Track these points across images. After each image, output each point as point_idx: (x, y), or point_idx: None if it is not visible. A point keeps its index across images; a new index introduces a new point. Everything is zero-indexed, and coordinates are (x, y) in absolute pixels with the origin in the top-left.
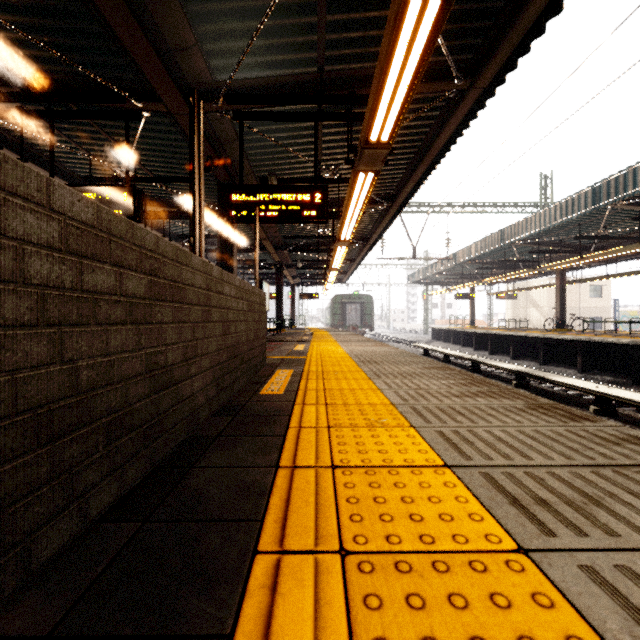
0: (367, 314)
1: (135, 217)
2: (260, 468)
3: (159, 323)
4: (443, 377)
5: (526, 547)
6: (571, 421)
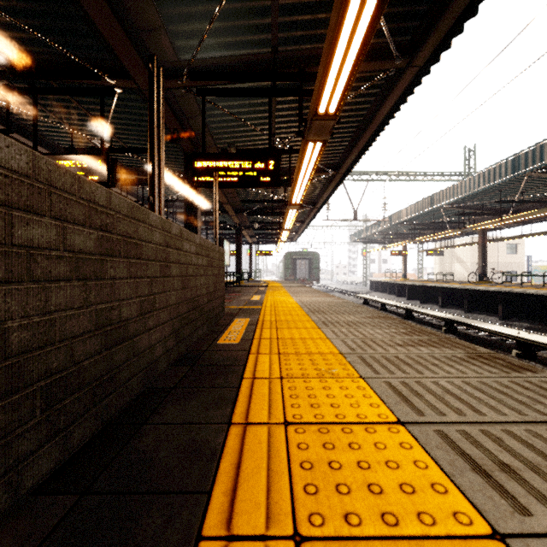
0: (314, 268)
1: (109, 182)
2: (212, 425)
3: (112, 279)
4: (385, 326)
5: (502, 530)
6: (513, 371)
